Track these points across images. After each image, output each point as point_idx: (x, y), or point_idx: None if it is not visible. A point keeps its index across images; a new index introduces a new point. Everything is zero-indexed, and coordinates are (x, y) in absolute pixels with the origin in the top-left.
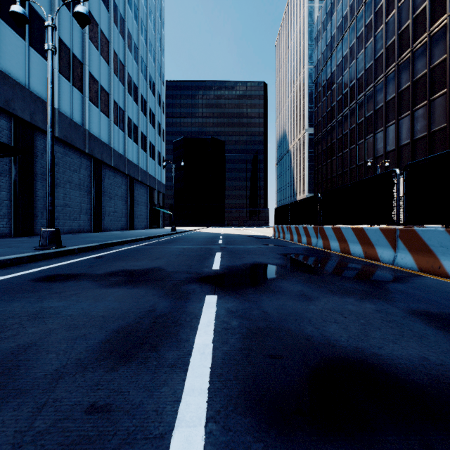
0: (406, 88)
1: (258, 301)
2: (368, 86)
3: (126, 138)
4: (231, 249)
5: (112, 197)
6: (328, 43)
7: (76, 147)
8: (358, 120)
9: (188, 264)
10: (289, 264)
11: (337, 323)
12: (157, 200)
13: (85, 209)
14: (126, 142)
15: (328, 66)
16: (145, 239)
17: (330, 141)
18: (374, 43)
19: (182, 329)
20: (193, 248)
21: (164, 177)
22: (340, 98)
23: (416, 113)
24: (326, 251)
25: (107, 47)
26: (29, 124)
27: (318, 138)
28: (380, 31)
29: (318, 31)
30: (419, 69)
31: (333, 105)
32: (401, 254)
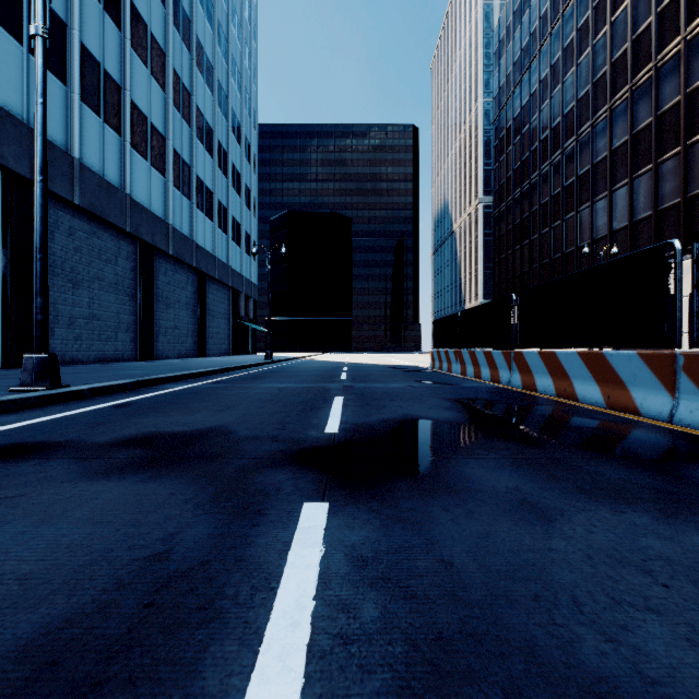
0: (645, 127)
1: (425, 524)
2: (581, 127)
3: (193, 210)
4: (362, 391)
5: (170, 305)
6: (517, 60)
7: (110, 222)
8: (566, 181)
9: (279, 421)
10: (471, 421)
11: (657, 611)
12: (244, 309)
13: (125, 323)
14: (194, 216)
15: (515, 96)
16: (218, 372)
17: (519, 216)
18: (592, 56)
19: (217, 640)
20: (296, 388)
21: (255, 274)
22: (536, 147)
23: (663, 167)
24: (530, 394)
25: (162, 63)
26: (30, 183)
27: (501, 212)
28: (601, 36)
29: (499, 41)
30: (667, 96)
31: (525, 158)
32: (689, 403)
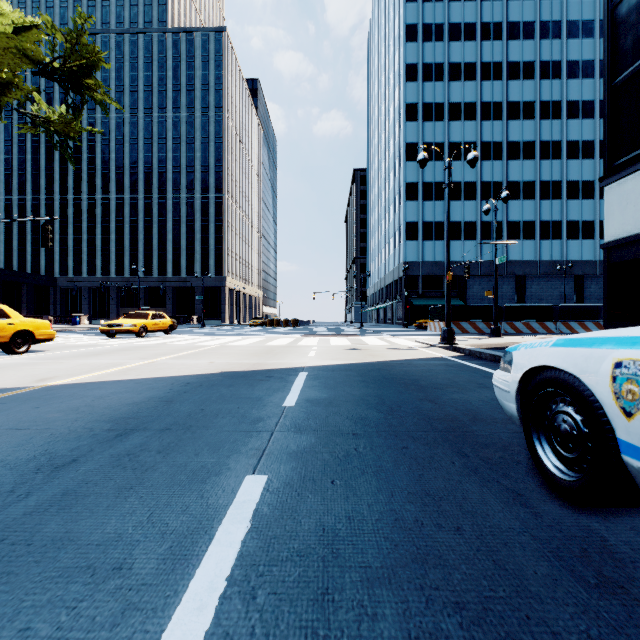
0: None
1: None
2: None
3: None
4: None
5: None
6: None
7: None
8: None
9: None
10: None
11: None
12: None
13: None
14: None
15: None
16: None
17: None
18: None
19: None
20: None
21: None
22: None
23: None
24: None
25: None
26: (581, 275)
27: None
28: None
29: None
30: None
31: None
32: None
